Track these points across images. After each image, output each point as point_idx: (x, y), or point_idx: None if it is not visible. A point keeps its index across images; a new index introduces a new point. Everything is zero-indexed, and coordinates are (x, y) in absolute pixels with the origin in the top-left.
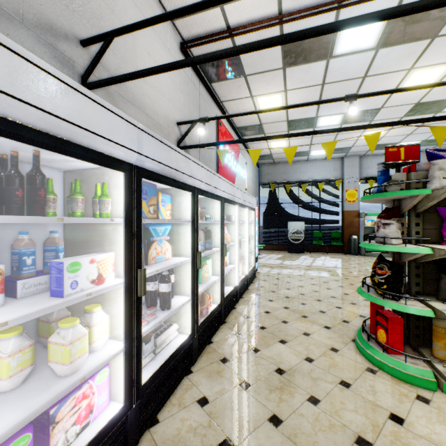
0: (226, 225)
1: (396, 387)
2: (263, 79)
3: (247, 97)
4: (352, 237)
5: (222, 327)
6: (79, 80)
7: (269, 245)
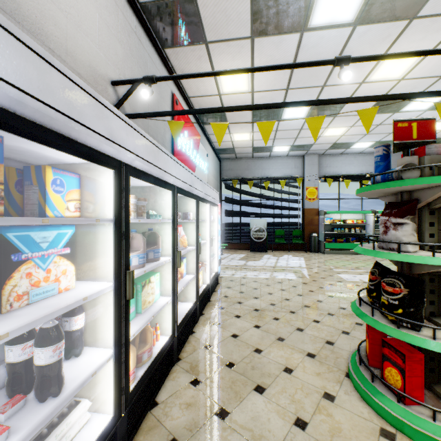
0: (182, 224)
1: None
2: (228, 51)
3: None
4: (313, 235)
5: (174, 369)
6: None
7: (231, 244)
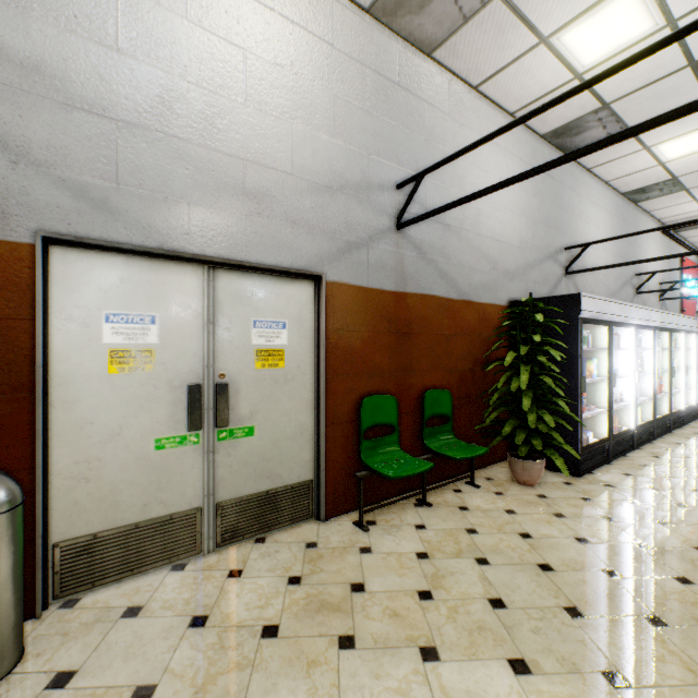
0: None
1: None
2: None
3: None
4: None
5: None
6: (634, 291)
7: None
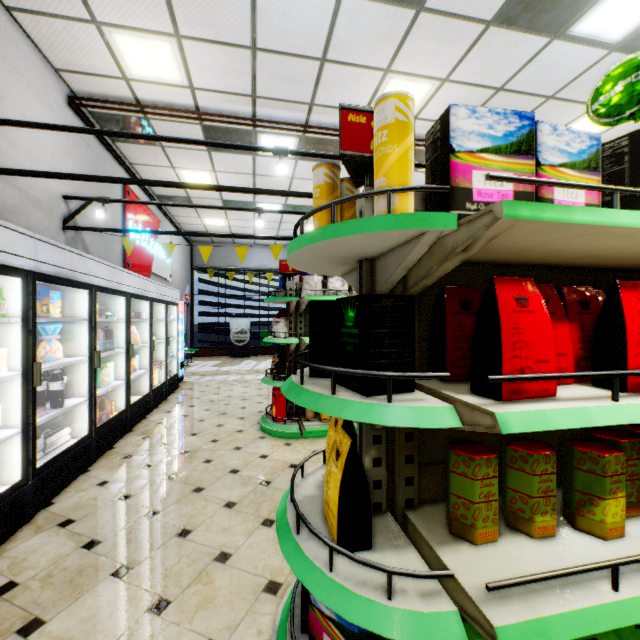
0: (135, 323)
1: (275, 442)
2: (186, 155)
3: (167, 167)
4: None
5: (128, 435)
6: None
7: (206, 350)
